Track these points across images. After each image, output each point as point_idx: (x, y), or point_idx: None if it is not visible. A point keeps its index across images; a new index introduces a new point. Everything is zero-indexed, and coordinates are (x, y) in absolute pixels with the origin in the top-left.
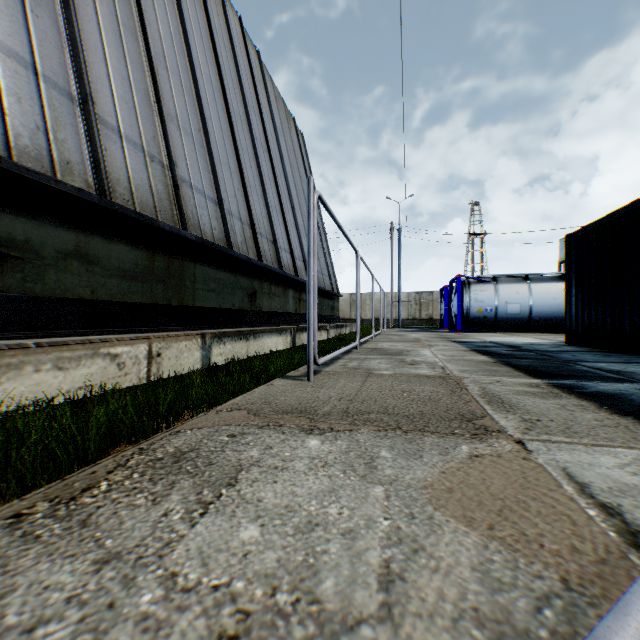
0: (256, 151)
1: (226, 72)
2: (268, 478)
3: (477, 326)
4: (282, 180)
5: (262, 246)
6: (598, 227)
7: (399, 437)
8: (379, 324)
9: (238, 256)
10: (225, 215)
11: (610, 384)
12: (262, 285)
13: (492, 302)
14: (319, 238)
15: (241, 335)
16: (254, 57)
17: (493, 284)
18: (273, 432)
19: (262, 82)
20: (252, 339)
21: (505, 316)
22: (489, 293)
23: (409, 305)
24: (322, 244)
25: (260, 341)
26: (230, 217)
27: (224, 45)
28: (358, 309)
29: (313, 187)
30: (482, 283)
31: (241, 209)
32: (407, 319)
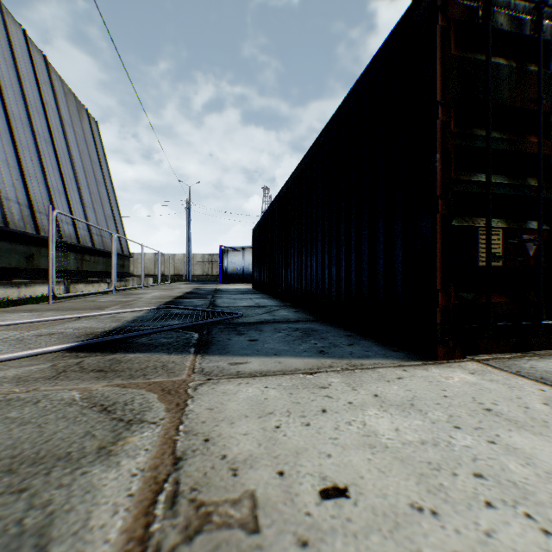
0: (39, 146)
1: (8, 83)
2: (1, 318)
3: (233, 280)
4: (69, 166)
5: (42, 221)
6: (256, 228)
7: (63, 311)
8: (177, 279)
9: (15, 231)
10: (3, 202)
11: (195, 300)
12: (41, 250)
13: (241, 264)
14: (111, 210)
15: (14, 284)
16: (41, 61)
17: (242, 252)
18: (11, 313)
19: (50, 83)
20: (25, 287)
21: (249, 273)
22: (239, 258)
23: (204, 264)
24: (114, 215)
25: (33, 289)
26: (9, 202)
27: (6, 59)
28: (114, 268)
29: (107, 167)
30: (236, 251)
31: (21, 194)
32: (202, 275)
